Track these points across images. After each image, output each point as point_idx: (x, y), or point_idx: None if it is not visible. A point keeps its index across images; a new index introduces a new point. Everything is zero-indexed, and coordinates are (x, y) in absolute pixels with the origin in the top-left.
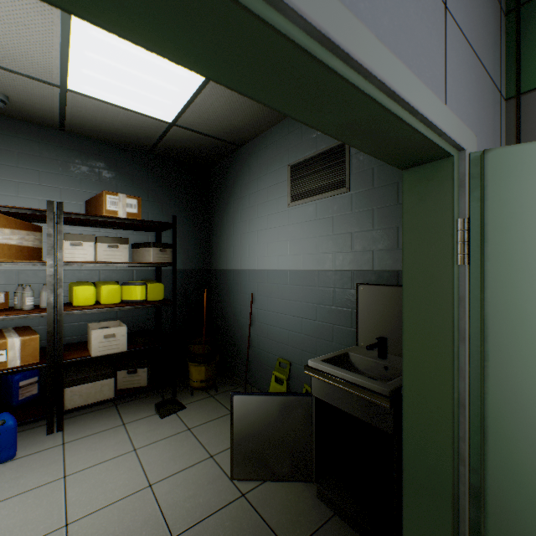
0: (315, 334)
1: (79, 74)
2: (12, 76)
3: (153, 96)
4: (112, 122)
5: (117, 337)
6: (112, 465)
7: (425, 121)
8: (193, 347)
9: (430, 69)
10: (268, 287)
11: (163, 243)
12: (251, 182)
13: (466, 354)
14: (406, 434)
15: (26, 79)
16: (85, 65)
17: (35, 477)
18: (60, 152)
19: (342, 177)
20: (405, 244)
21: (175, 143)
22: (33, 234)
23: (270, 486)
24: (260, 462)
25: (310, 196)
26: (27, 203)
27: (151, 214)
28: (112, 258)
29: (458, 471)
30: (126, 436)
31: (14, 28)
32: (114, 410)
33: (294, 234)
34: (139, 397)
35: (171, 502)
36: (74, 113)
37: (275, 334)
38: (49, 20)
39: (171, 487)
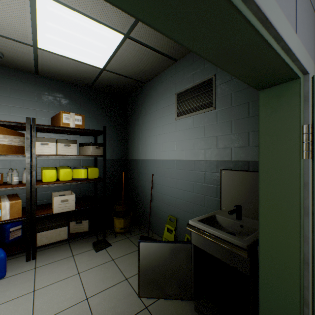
0: (192, 201)
1: (44, 38)
2: (4, 40)
3: (90, 51)
4: (66, 69)
5: (69, 201)
6: (64, 283)
7: (286, 47)
8: (116, 207)
9: (287, 9)
10: (162, 170)
11: (98, 143)
12: (152, 105)
13: (309, 225)
14: (262, 280)
15: (12, 41)
16: (47, 31)
17: (16, 291)
18: (36, 87)
19: (211, 100)
20: (261, 143)
21: (105, 82)
22: (18, 137)
23: (164, 301)
24: (157, 286)
25: (189, 113)
26: (15, 119)
27: (91, 125)
28: (67, 152)
29: (303, 311)
30: (74, 264)
31: (1, 7)
32: (67, 246)
33: (179, 137)
34: (83, 237)
35: (99, 311)
36: (43, 63)
37: (167, 200)
38: (22, 0)
39: (100, 300)
